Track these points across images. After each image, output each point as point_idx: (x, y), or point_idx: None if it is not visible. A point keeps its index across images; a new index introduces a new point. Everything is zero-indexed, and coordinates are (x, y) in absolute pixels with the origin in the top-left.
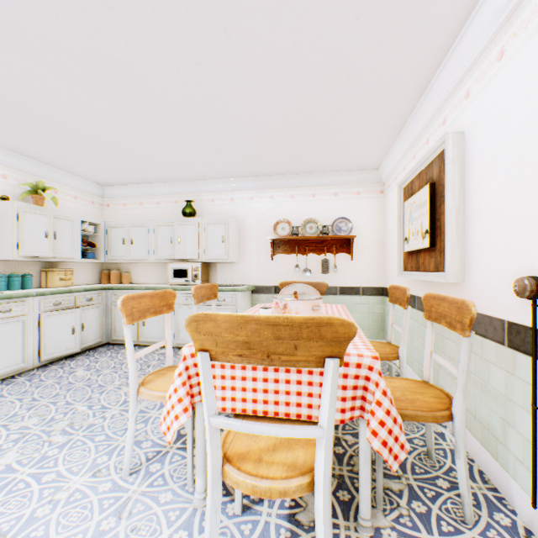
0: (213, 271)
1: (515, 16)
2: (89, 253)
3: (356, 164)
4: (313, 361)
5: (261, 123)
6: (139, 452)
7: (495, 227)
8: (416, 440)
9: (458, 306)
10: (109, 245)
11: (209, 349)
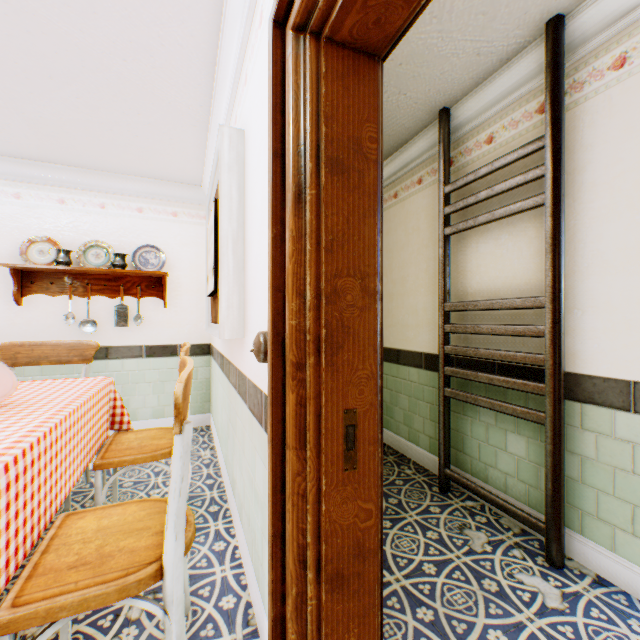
0: None
1: None
2: None
3: (165, 170)
4: None
5: None
6: None
7: (259, 261)
8: None
9: None
10: None
11: None
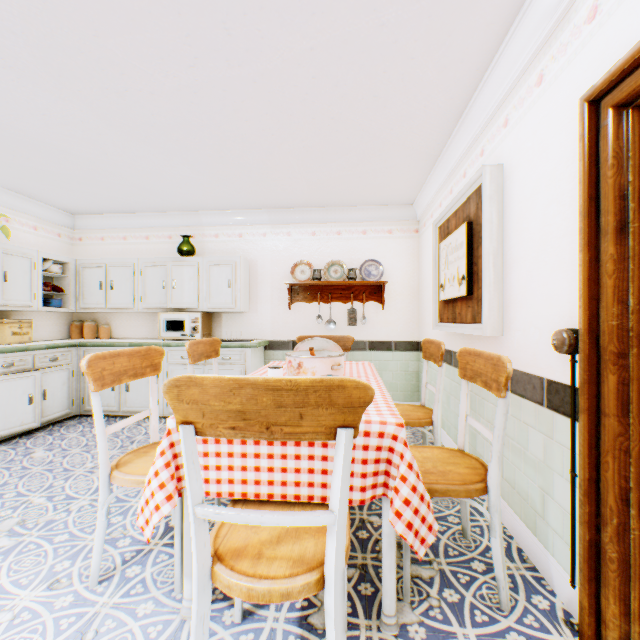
0: (217, 322)
1: (554, 37)
2: (54, 300)
3: (387, 197)
4: (322, 432)
5: (274, 144)
6: (113, 553)
7: (534, 273)
8: (451, 517)
9: (494, 363)
10: (82, 289)
11: (194, 421)
